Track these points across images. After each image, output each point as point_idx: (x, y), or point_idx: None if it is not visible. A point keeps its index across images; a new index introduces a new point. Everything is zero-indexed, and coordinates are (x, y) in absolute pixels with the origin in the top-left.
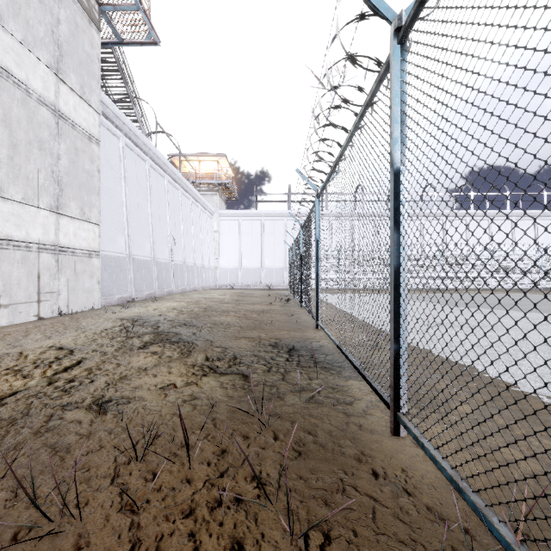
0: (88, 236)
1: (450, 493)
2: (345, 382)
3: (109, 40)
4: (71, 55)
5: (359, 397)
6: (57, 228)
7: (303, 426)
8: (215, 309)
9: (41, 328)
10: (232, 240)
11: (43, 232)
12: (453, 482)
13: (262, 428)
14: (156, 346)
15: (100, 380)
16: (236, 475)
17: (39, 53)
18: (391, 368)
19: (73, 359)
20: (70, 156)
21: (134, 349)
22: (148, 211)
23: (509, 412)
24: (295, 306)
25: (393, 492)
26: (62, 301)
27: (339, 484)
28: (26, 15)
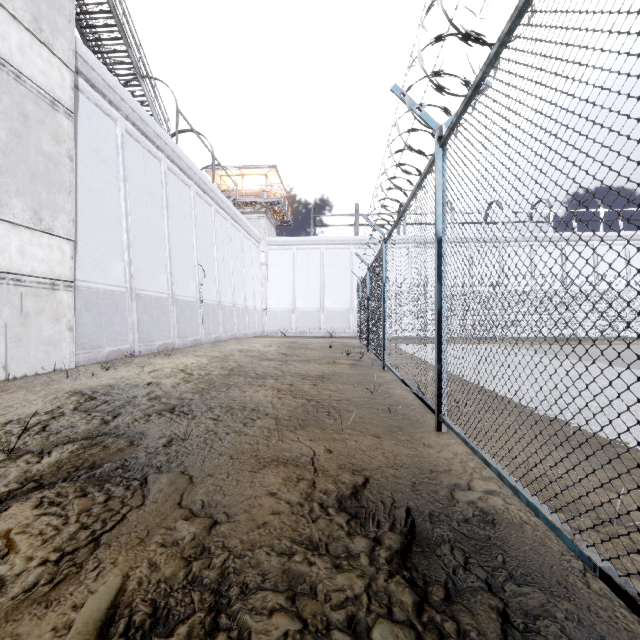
0: (49, 256)
1: None
2: None
3: None
4: None
5: None
6: None
7: None
8: (246, 372)
9: None
10: (283, 275)
11: None
12: None
13: None
14: (28, 505)
15: None
16: None
17: None
18: None
19: None
20: (10, 124)
21: None
22: (164, 229)
23: None
24: (374, 367)
25: None
26: None
27: None
28: None
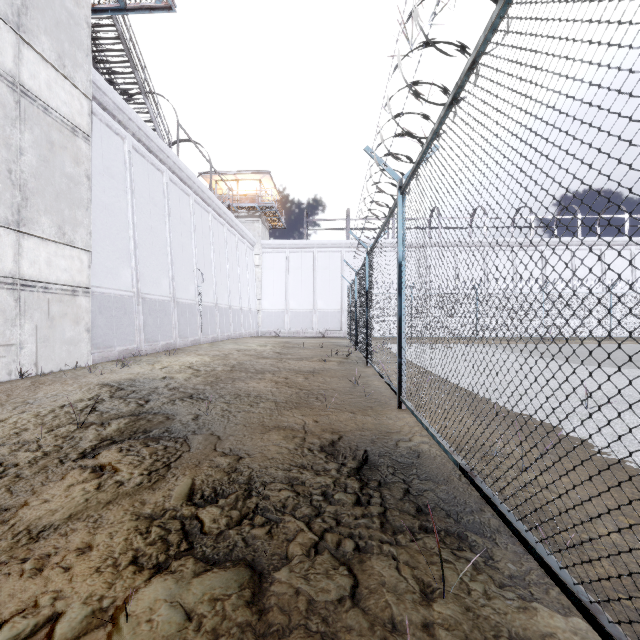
0: (70, 266)
1: None
2: (529, 623)
3: (108, 6)
4: (43, 9)
5: None
6: (17, 253)
7: None
8: (246, 368)
9: None
10: (277, 277)
11: None
12: None
13: None
14: (113, 451)
15: None
16: None
17: None
18: None
19: None
20: (40, 151)
21: (67, 461)
22: (166, 237)
23: None
24: (359, 364)
25: None
26: (26, 358)
27: None
28: None
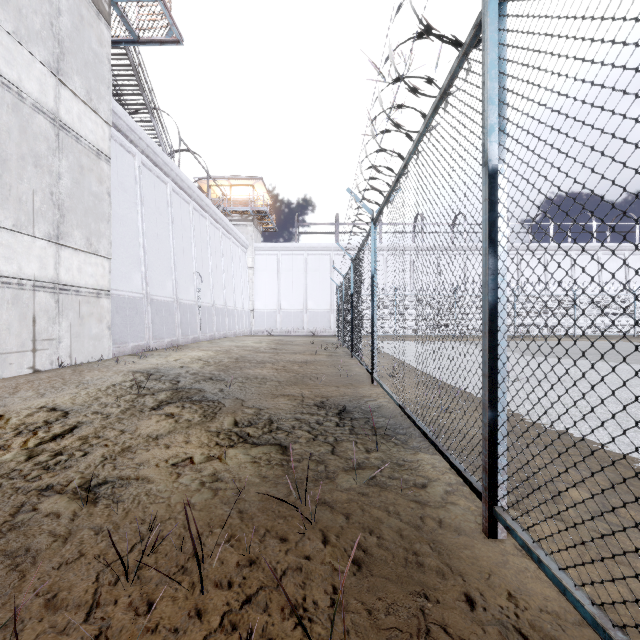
0: (95, 272)
1: (587, 638)
2: (414, 456)
3: (122, 39)
4: (75, 53)
5: (434, 477)
6: (57, 262)
7: (362, 522)
8: (249, 360)
9: (35, 383)
10: (269, 278)
11: (40, 267)
12: (598, 628)
13: (306, 525)
14: (173, 406)
15: (95, 452)
16: (269, 604)
17: (34, 50)
18: (484, 443)
19: (66, 424)
20: (73, 175)
21: (145, 411)
22: (170, 243)
23: (639, 501)
24: (345, 356)
25: (502, 636)
26: (63, 350)
27: (420, 620)
28: (18, 3)
